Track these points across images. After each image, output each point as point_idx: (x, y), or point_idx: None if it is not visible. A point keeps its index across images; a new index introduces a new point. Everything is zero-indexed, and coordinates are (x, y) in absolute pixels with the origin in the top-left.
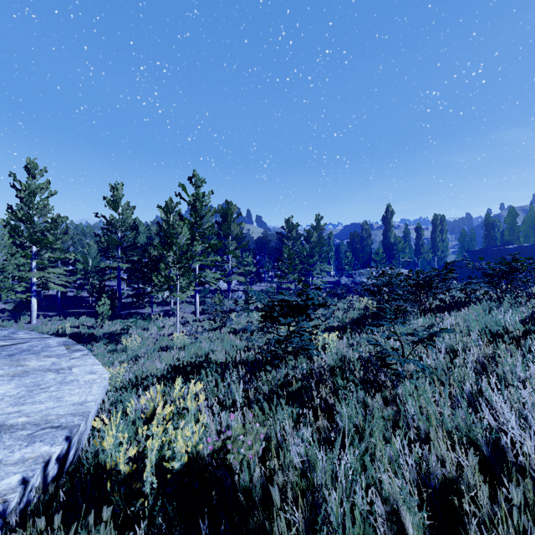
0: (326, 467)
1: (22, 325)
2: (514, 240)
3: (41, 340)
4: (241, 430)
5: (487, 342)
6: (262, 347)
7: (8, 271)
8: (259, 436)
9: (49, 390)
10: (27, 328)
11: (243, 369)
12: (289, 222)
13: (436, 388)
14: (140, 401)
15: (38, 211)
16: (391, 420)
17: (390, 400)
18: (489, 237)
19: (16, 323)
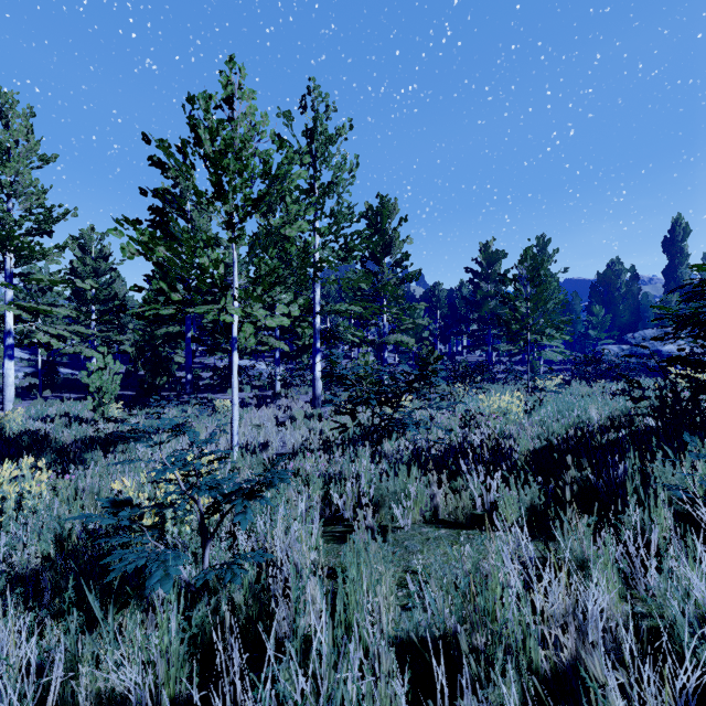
0: None
1: None
2: None
3: None
4: None
5: None
6: None
7: None
8: None
9: None
10: None
11: None
12: (488, 250)
13: None
14: None
15: (8, 185)
16: None
17: None
18: None
19: None
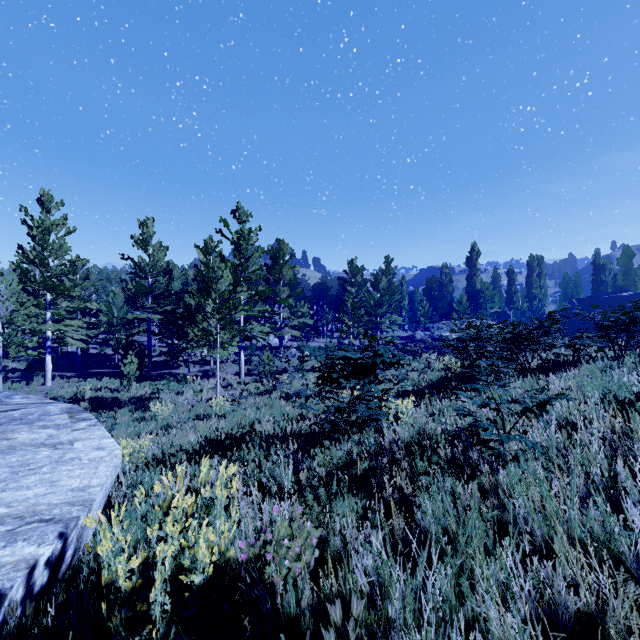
0: (406, 596)
1: (34, 388)
2: (629, 286)
3: (39, 406)
4: (286, 530)
5: (612, 412)
6: (320, 416)
7: (18, 323)
8: (311, 540)
9: (41, 472)
10: (40, 392)
11: (295, 444)
12: (353, 265)
13: (557, 476)
14: (163, 484)
15: (54, 252)
16: (492, 519)
17: (489, 491)
18: (598, 283)
19: (27, 385)
